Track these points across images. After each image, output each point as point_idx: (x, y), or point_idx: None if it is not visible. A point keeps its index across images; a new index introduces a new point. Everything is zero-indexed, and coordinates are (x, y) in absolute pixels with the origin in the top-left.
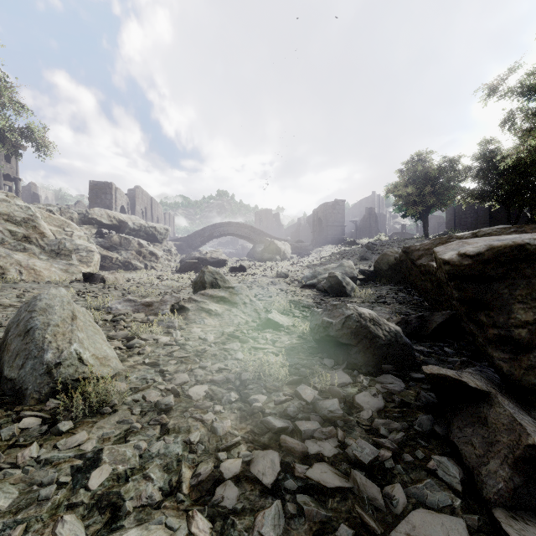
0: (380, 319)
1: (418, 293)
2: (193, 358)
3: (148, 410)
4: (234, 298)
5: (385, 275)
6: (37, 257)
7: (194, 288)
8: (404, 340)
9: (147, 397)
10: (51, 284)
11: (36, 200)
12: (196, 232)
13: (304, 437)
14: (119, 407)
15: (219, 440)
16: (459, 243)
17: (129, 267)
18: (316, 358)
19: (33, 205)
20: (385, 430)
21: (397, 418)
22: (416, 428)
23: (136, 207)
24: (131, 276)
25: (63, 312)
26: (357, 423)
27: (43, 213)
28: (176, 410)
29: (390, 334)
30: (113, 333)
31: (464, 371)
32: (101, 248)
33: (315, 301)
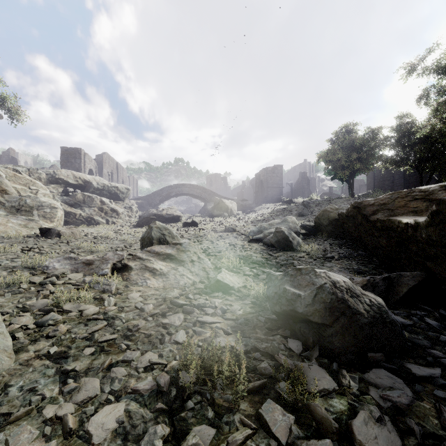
0: (355, 287)
1: (361, 247)
2: (118, 343)
3: None
4: (182, 255)
5: (325, 230)
6: None
7: (142, 244)
8: (391, 316)
9: (11, 445)
10: (3, 239)
11: (14, 164)
12: (155, 192)
13: None
14: None
15: None
16: None
17: (91, 222)
18: (277, 336)
19: (0, 165)
20: None
21: None
22: None
23: (103, 170)
24: (91, 231)
25: None
26: None
27: (8, 173)
28: None
29: (373, 309)
30: (31, 302)
31: None
32: (66, 205)
33: (263, 256)
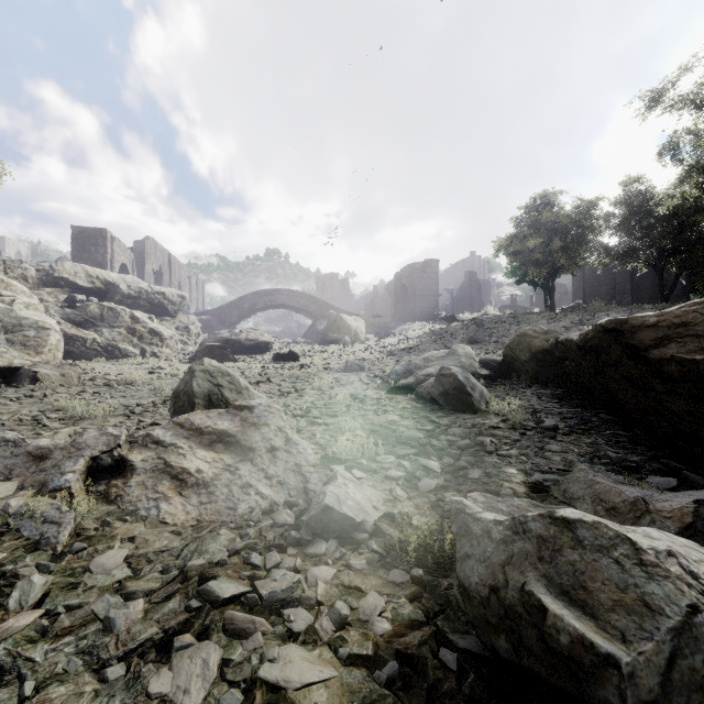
0: None
1: (600, 405)
2: None
3: None
4: (250, 436)
5: (524, 370)
6: None
7: (174, 405)
8: None
9: None
10: None
11: None
12: (231, 302)
13: None
14: None
15: None
16: None
17: (114, 354)
18: None
19: None
20: None
21: None
22: None
23: (145, 266)
24: (108, 370)
25: None
26: None
27: None
28: None
29: None
30: None
31: None
32: (68, 323)
33: (420, 424)
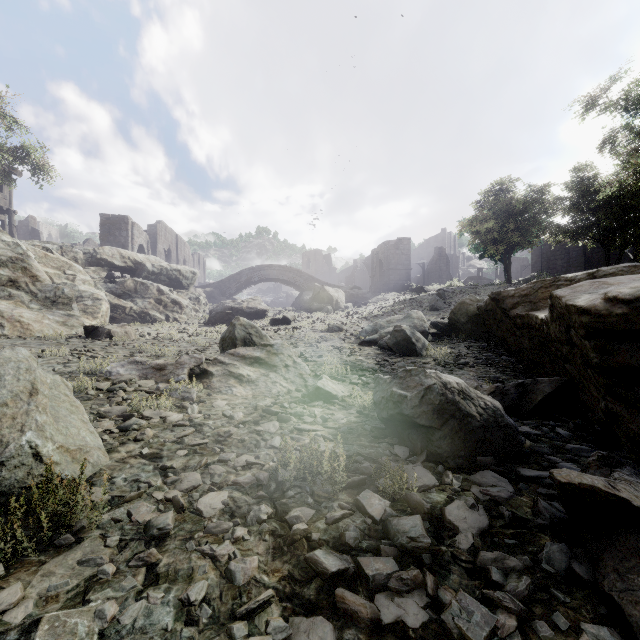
0: (471, 390)
1: (507, 352)
2: (211, 446)
3: (132, 538)
4: (273, 359)
5: (463, 329)
6: (26, 306)
7: (222, 346)
8: (507, 420)
9: (134, 514)
10: (41, 340)
11: (36, 238)
12: (230, 276)
13: (373, 587)
14: (88, 533)
15: (238, 594)
16: (593, 283)
17: (146, 319)
18: (383, 444)
19: (26, 242)
20: (499, 573)
21: (511, 547)
22: (545, 567)
23: (157, 246)
24: (148, 330)
25: (16, 385)
26: (452, 557)
27: (37, 252)
28: (175, 537)
29: (487, 412)
30: (106, 409)
31: (616, 477)
32: (112, 295)
33: (377, 362)
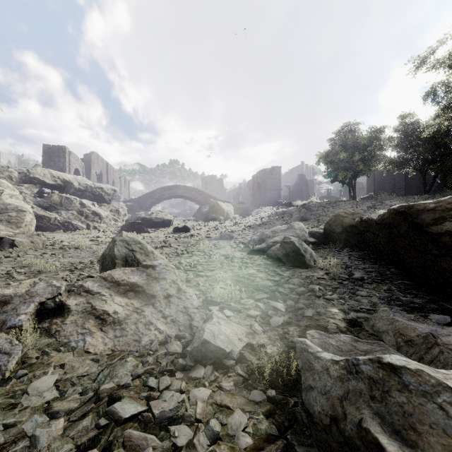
0: None
1: (390, 262)
2: None
3: None
4: (153, 286)
5: (338, 238)
6: None
7: (102, 264)
8: None
9: None
10: None
11: None
12: (147, 194)
13: None
14: None
15: None
16: None
17: (69, 227)
18: None
19: None
20: None
21: None
22: None
23: (91, 170)
24: (64, 238)
25: None
26: None
27: None
28: None
29: None
30: None
31: None
32: (38, 208)
33: (270, 276)
